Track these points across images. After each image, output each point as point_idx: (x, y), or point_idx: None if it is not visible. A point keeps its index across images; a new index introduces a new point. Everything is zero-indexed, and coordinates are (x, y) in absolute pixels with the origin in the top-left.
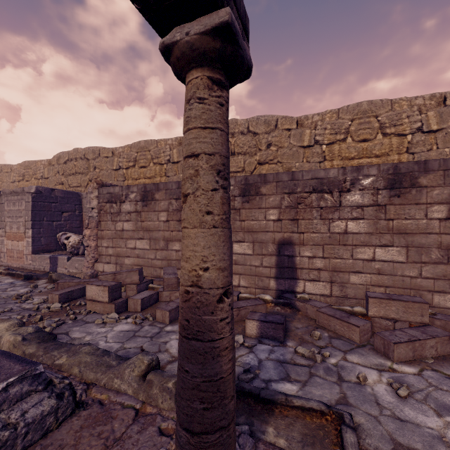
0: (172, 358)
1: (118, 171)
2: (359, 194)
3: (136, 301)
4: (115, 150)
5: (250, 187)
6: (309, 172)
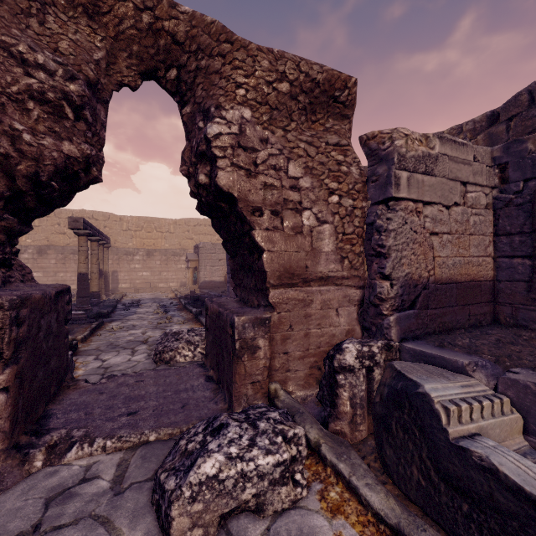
0: None
1: None
2: (139, 256)
3: None
4: None
5: None
6: (123, 248)
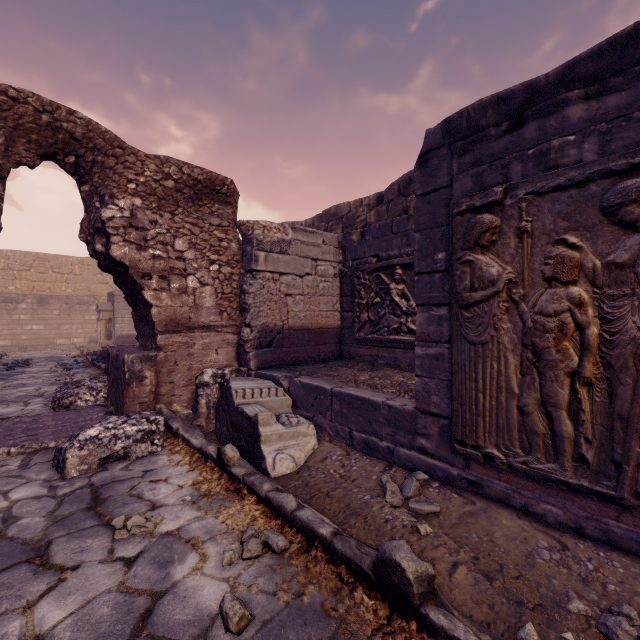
0: None
1: None
2: (26, 305)
3: None
4: None
5: None
6: (1, 294)
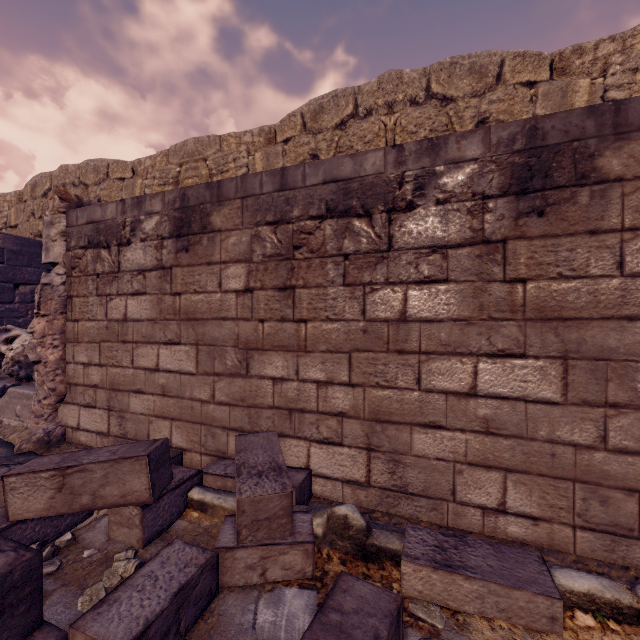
0: None
1: None
2: None
3: None
4: (138, 163)
5: (551, 158)
6: None
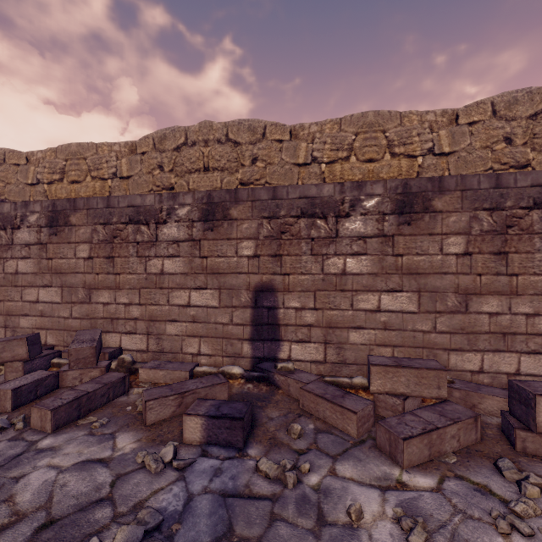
0: (12, 516)
1: (35, 186)
2: (361, 220)
3: (3, 394)
4: (31, 154)
5: (215, 208)
6: (297, 188)
